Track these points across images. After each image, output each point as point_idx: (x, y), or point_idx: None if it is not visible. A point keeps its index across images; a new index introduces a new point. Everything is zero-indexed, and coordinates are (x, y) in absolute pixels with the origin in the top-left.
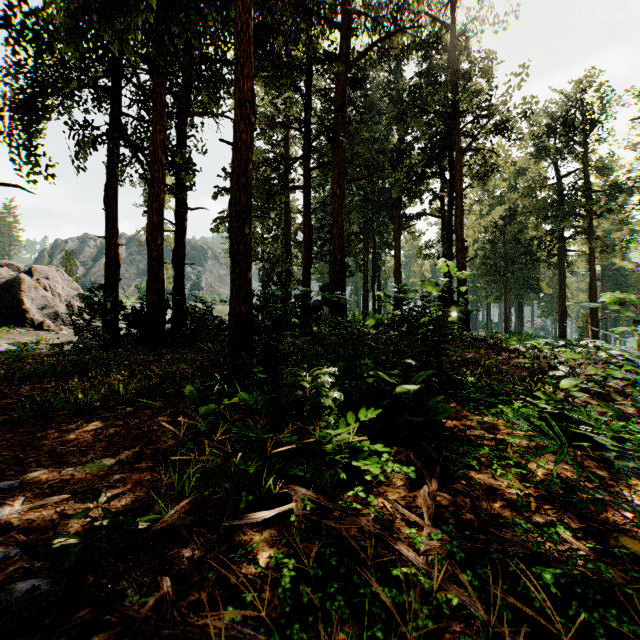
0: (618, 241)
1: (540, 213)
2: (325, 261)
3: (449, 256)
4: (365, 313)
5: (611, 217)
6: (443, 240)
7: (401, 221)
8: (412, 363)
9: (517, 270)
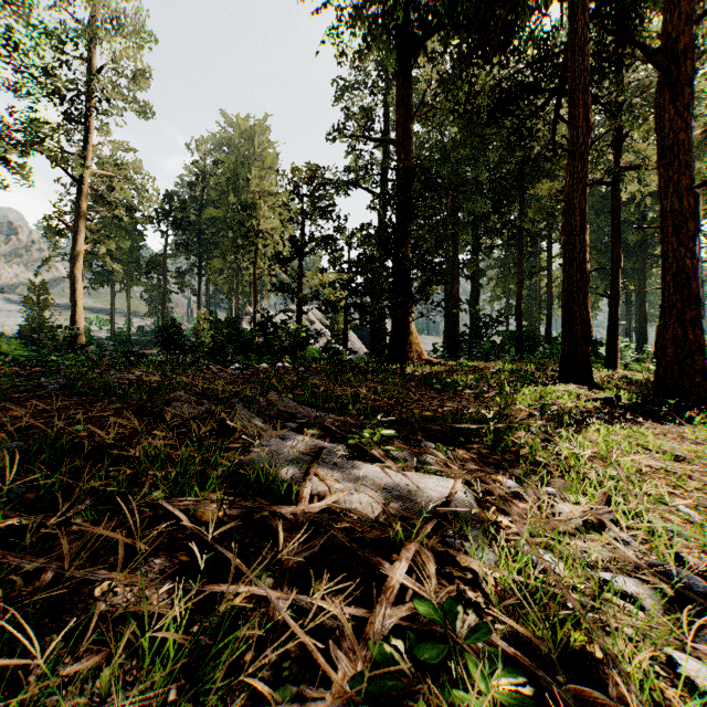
0: None
1: None
2: None
3: None
4: None
5: None
6: None
7: (646, 263)
8: None
9: None
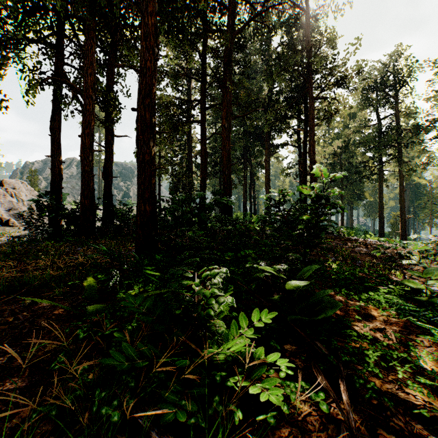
0: (419, 164)
1: (366, 144)
2: (216, 177)
3: (305, 173)
4: (245, 214)
5: (414, 147)
6: (300, 162)
7: (270, 149)
8: (295, 256)
9: (350, 184)
